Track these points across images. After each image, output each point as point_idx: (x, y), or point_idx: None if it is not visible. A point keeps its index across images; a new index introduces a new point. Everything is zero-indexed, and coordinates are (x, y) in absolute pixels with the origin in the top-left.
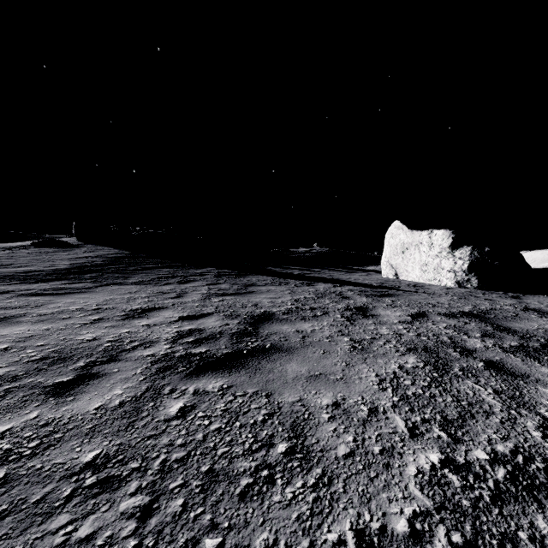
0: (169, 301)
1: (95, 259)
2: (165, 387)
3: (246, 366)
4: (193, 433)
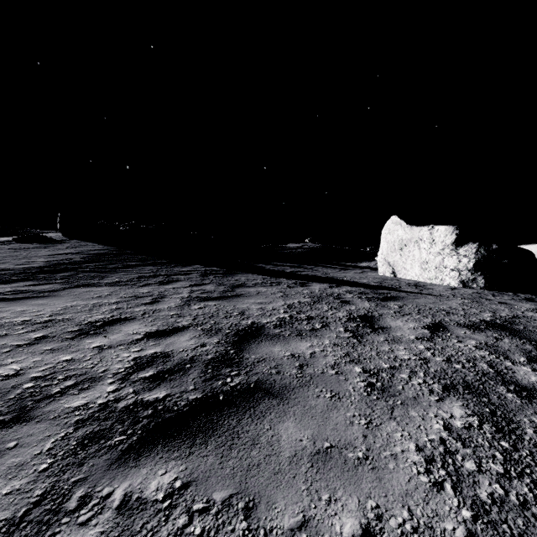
0: (141, 309)
1: (75, 255)
2: (75, 490)
3: (218, 431)
4: None
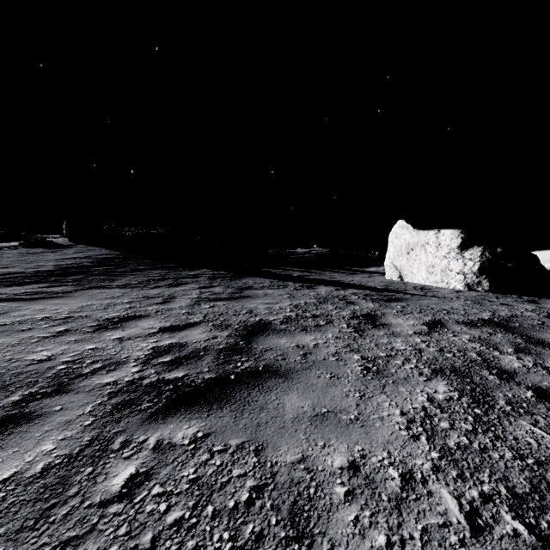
0: (153, 308)
1: (83, 259)
2: (117, 437)
3: (231, 400)
4: (138, 532)
